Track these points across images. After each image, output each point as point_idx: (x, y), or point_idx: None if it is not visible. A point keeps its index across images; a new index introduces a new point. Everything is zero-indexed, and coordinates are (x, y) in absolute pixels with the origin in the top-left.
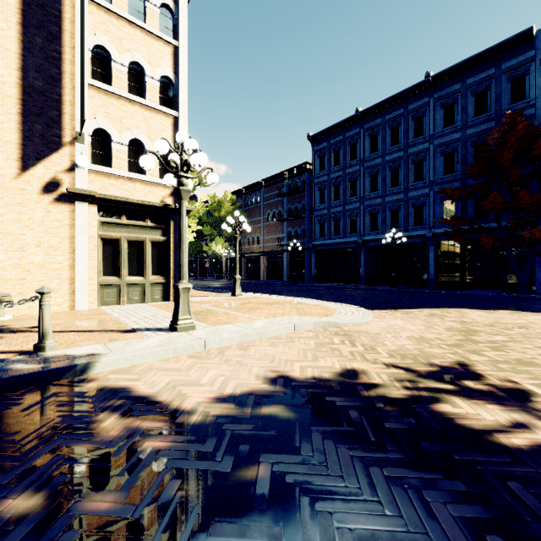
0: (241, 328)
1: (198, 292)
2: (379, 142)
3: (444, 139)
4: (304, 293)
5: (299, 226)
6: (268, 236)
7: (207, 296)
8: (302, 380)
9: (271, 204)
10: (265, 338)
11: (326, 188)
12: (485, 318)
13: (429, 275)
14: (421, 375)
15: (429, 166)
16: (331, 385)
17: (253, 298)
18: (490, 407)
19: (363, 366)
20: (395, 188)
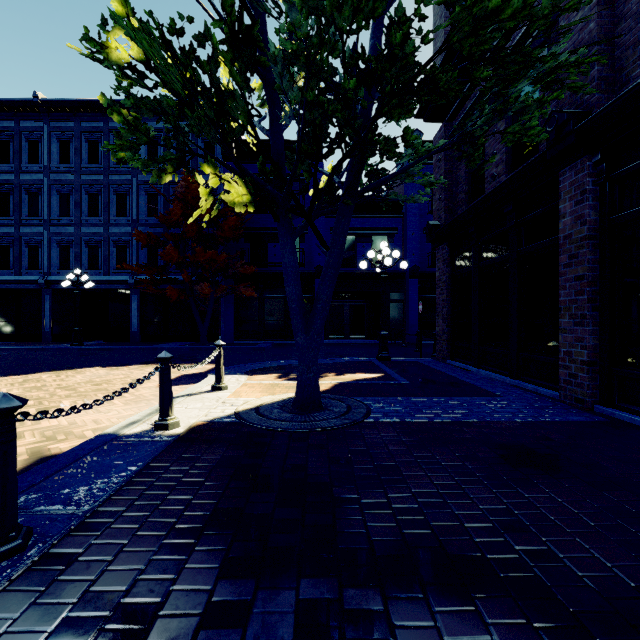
0: None
1: None
2: (73, 153)
3: (148, 177)
4: None
5: None
6: None
7: None
8: None
9: None
10: None
11: None
12: (89, 377)
13: (133, 327)
14: None
15: (133, 203)
16: None
17: None
18: None
19: None
20: (93, 219)
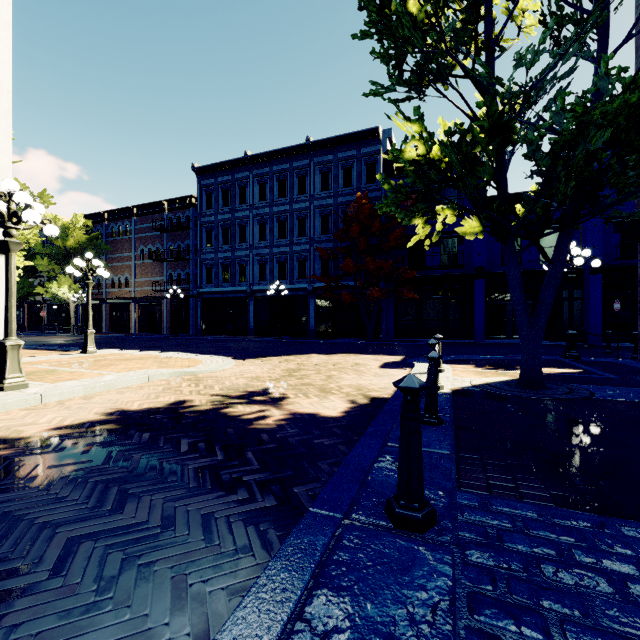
0: (87, 382)
1: (28, 352)
2: (268, 191)
3: (321, 202)
4: (181, 347)
5: (183, 269)
6: (141, 278)
7: (43, 355)
8: (136, 410)
9: (146, 238)
10: (114, 389)
11: (214, 229)
12: (321, 360)
13: (310, 326)
14: (231, 398)
15: (310, 225)
16: (159, 410)
17: (111, 355)
18: (255, 406)
19: (194, 397)
20: (282, 241)
